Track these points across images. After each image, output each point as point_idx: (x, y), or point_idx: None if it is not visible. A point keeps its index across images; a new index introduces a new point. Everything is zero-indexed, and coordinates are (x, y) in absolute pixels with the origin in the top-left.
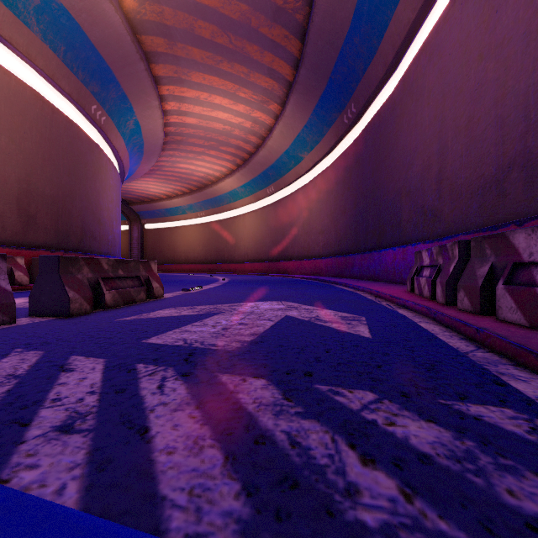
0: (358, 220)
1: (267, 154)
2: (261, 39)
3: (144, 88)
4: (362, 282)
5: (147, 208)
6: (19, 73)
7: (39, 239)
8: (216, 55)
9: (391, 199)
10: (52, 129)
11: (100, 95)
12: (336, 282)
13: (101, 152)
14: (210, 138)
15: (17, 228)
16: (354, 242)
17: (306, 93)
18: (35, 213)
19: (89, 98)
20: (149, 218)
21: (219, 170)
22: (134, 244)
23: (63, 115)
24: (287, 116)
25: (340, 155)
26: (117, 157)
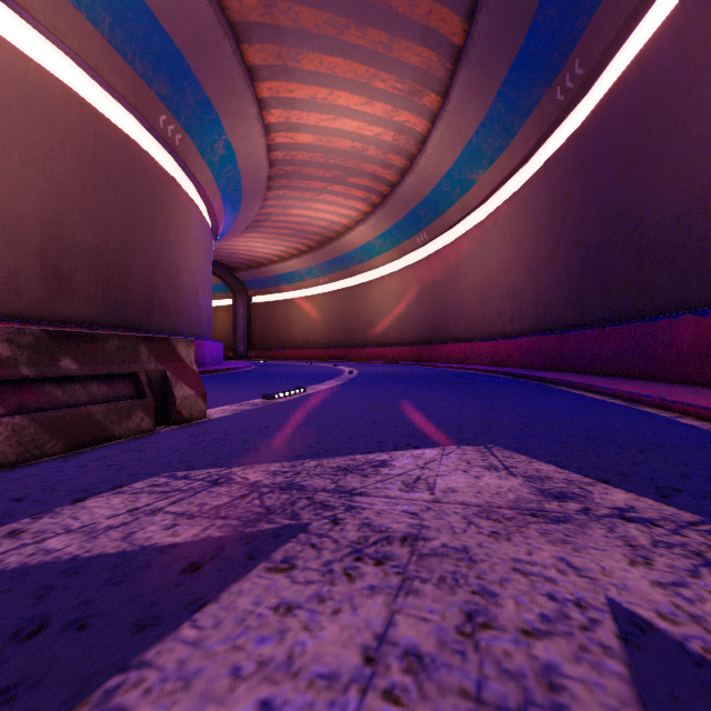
0: (585, 269)
1: (418, 181)
2: None
3: (233, 86)
4: (623, 383)
5: (255, 276)
6: (46, 62)
7: (75, 312)
8: (338, 17)
9: (674, 217)
10: (98, 148)
11: (171, 99)
12: (557, 380)
13: (177, 188)
14: (333, 165)
15: (39, 293)
16: (575, 308)
17: (486, 62)
18: (70, 272)
19: (154, 104)
20: (257, 288)
21: (347, 214)
22: (240, 323)
23: (115, 128)
24: (452, 111)
25: (544, 163)
26: (204, 198)
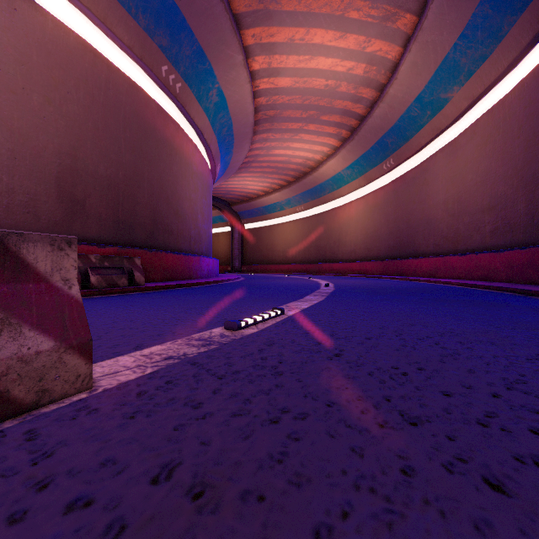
0: None
1: (386, 110)
2: None
3: (222, 35)
4: None
5: (246, 208)
6: (65, 19)
7: (89, 232)
8: None
9: None
10: (109, 93)
11: (171, 51)
12: None
13: (179, 130)
14: (309, 105)
15: (56, 216)
16: None
17: None
18: (83, 198)
19: (157, 55)
20: (248, 217)
21: (320, 151)
22: (235, 244)
23: (124, 76)
24: (428, 27)
25: None
26: (203, 141)
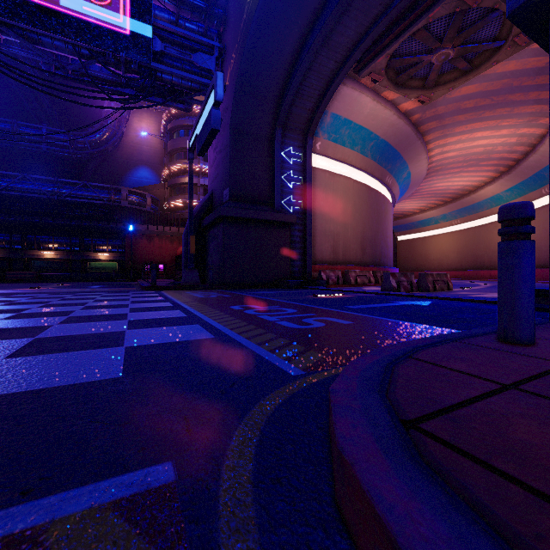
0: None
1: (539, 158)
2: (523, 89)
3: (417, 153)
4: None
5: (400, 223)
6: (359, 178)
7: (366, 261)
8: (478, 112)
9: None
10: (370, 200)
11: (391, 169)
12: None
13: (387, 201)
14: (469, 159)
15: (360, 256)
16: None
17: None
18: (365, 247)
19: (385, 174)
20: (401, 231)
21: (478, 180)
22: None
23: (374, 190)
24: None
25: None
26: (392, 198)
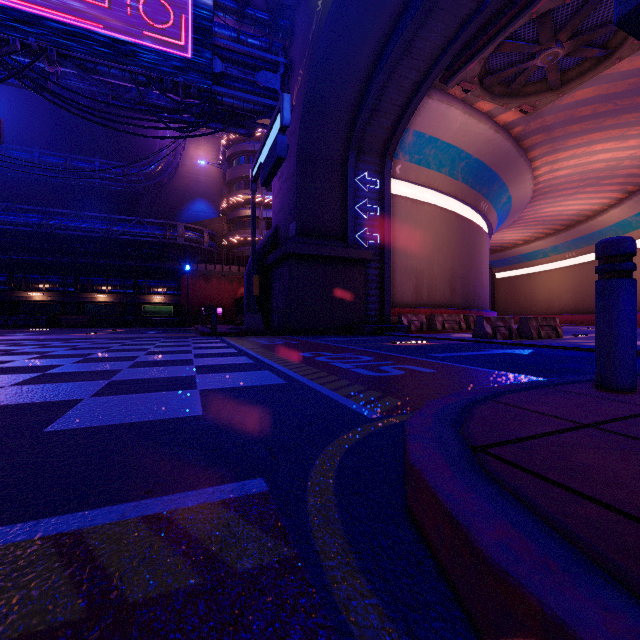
0: None
1: None
2: None
3: (520, 172)
4: None
5: (499, 257)
6: (448, 206)
7: (456, 303)
8: (597, 120)
9: None
10: (461, 231)
11: (486, 193)
12: None
13: (482, 231)
14: (586, 178)
15: (449, 297)
16: None
17: None
18: (455, 287)
19: (480, 199)
20: (500, 266)
21: (599, 202)
22: None
23: (466, 219)
24: None
25: None
26: (489, 228)
